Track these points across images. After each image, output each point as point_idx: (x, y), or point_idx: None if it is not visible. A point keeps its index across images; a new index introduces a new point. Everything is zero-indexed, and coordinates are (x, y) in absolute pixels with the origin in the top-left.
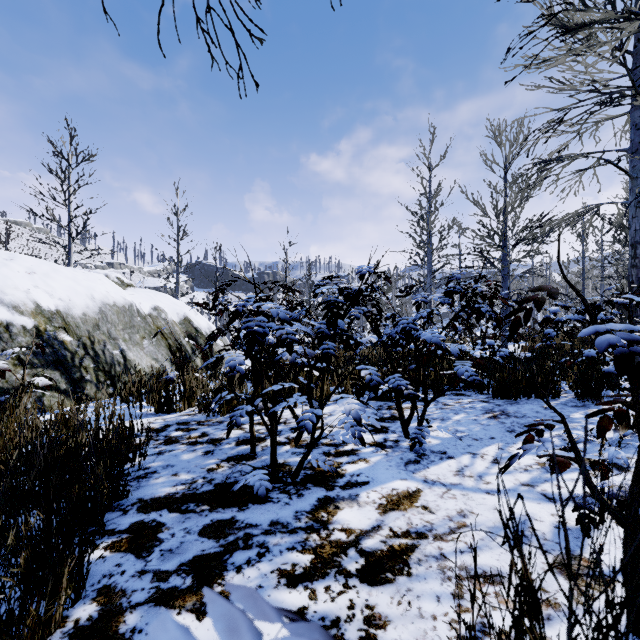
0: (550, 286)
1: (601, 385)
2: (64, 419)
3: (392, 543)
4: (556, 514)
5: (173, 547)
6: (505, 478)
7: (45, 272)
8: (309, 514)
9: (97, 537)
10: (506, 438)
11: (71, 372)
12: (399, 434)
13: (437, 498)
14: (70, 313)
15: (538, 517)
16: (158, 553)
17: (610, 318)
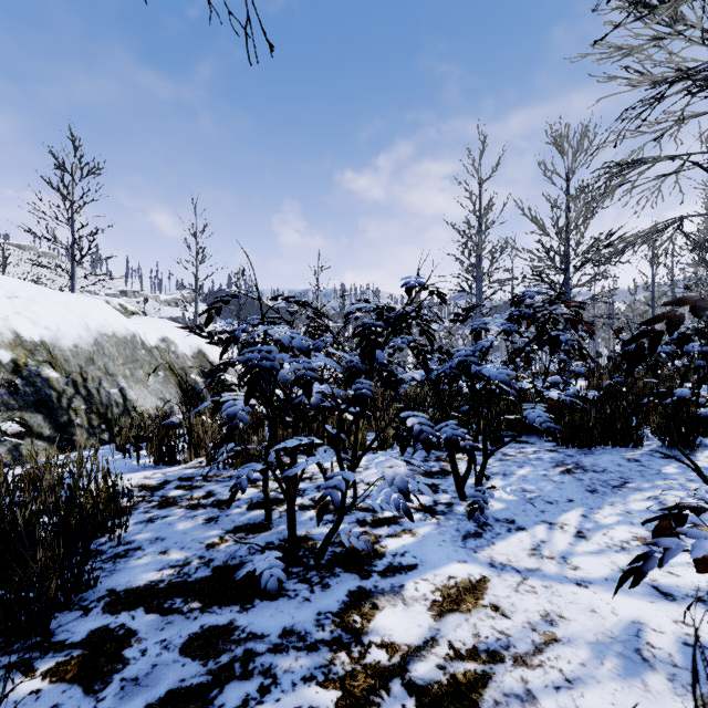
0: (698, 297)
1: (695, 432)
2: (25, 478)
3: (454, 670)
4: (680, 620)
5: (140, 674)
6: (597, 560)
7: (30, 296)
8: (336, 617)
9: (38, 655)
10: (588, 501)
11: (57, 415)
12: (452, 495)
13: (510, 592)
14: (58, 345)
15: (656, 625)
16: (117, 685)
17: (706, 350)
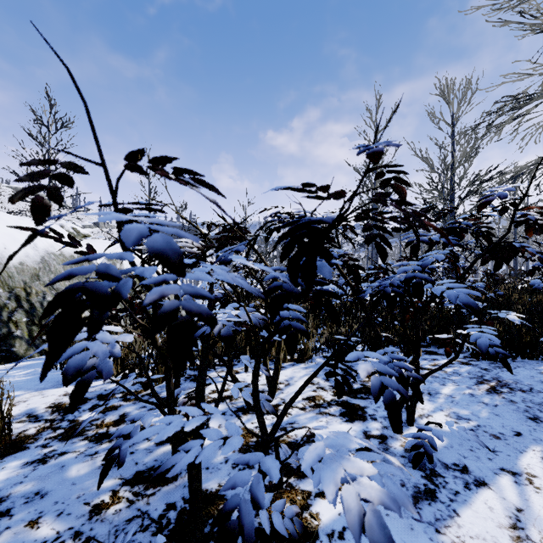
0: None
1: None
2: None
3: None
4: None
5: None
6: None
7: None
8: None
9: None
10: (538, 434)
11: None
12: (382, 423)
13: None
14: (3, 262)
15: None
16: None
17: None
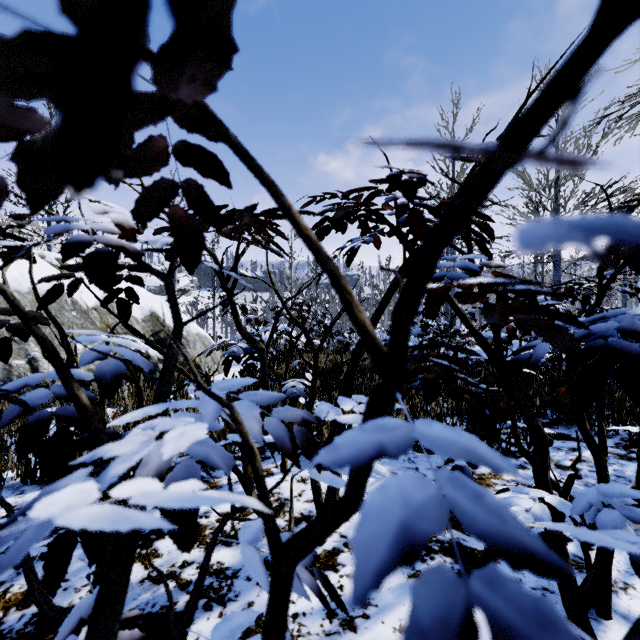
0: None
1: None
2: None
3: None
4: None
5: None
6: None
7: None
8: None
9: None
10: None
11: None
12: None
13: None
14: None
15: None
16: None
17: None
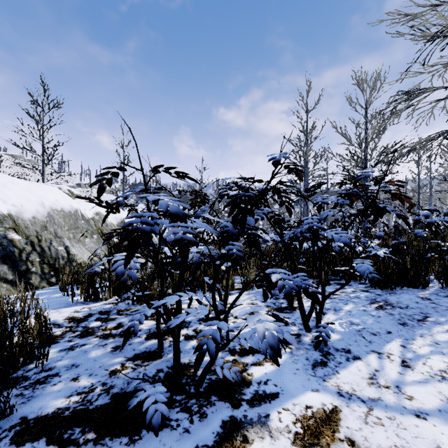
0: None
1: None
2: None
3: None
4: None
5: None
6: (426, 390)
7: (3, 183)
8: None
9: None
10: (402, 332)
11: (18, 265)
12: (299, 327)
13: (361, 424)
14: (21, 216)
15: None
16: None
17: None
